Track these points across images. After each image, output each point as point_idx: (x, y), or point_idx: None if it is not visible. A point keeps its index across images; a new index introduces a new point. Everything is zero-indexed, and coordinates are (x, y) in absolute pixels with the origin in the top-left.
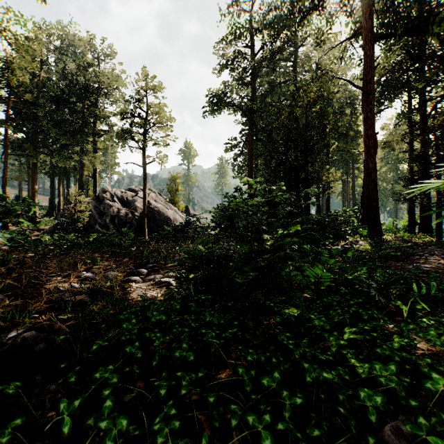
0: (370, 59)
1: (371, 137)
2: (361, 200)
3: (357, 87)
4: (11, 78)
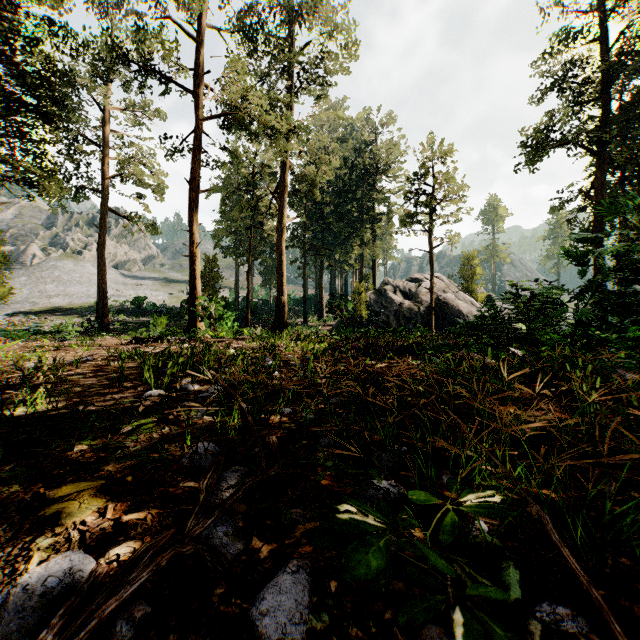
0: None
1: None
2: None
3: None
4: (315, 192)
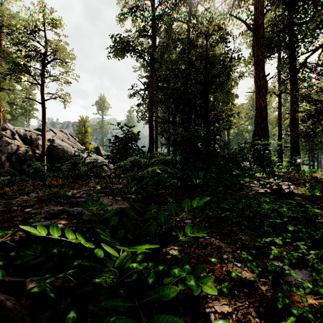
0: (261, 4)
1: (263, 78)
2: (253, 137)
3: (251, 29)
4: None
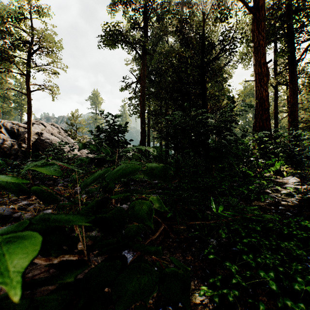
0: None
1: (264, 65)
2: (253, 130)
3: (252, 10)
4: None
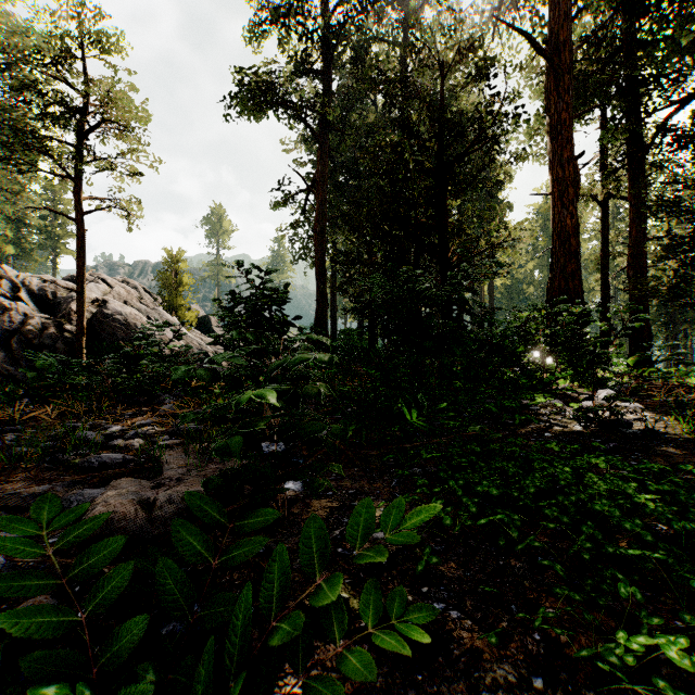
0: None
1: (569, 163)
2: (548, 296)
3: (543, 51)
4: None
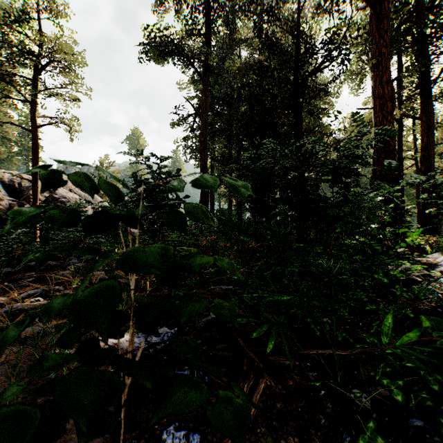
0: None
1: (388, 84)
2: (371, 183)
3: (369, 1)
4: None
